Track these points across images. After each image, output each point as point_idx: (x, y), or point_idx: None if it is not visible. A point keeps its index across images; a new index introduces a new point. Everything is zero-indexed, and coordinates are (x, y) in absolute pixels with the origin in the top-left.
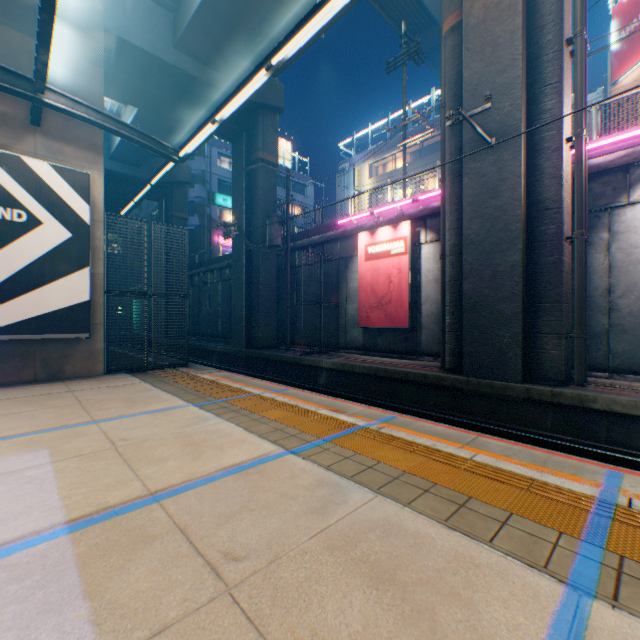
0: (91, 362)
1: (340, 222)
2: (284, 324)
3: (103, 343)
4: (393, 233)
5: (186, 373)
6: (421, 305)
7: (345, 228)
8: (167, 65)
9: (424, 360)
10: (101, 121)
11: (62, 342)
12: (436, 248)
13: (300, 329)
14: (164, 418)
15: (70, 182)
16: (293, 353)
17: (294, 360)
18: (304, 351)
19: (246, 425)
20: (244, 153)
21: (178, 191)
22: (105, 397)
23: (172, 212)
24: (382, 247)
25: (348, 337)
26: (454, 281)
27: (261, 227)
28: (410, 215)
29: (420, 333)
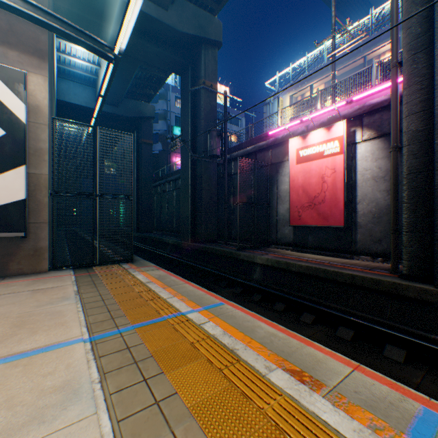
0: (35, 259)
1: (271, 132)
2: (222, 222)
3: (47, 241)
4: (326, 134)
5: (124, 271)
6: (356, 204)
7: (276, 137)
8: (123, 4)
9: (360, 259)
10: (29, 11)
11: (5, 240)
12: (375, 145)
13: (235, 226)
14: (8, 385)
15: (3, 79)
16: (229, 248)
17: (230, 254)
18: (239, 246)
19: (130, 434)
20: (189, 82)
21: (145, 124)
22: (2, 312)
23: (141, 139)
24: (314, 149)
25: (278, 234)
26: (416, 173)
27: (203, 142)
28: (344, 115)
29: (355, 232)
